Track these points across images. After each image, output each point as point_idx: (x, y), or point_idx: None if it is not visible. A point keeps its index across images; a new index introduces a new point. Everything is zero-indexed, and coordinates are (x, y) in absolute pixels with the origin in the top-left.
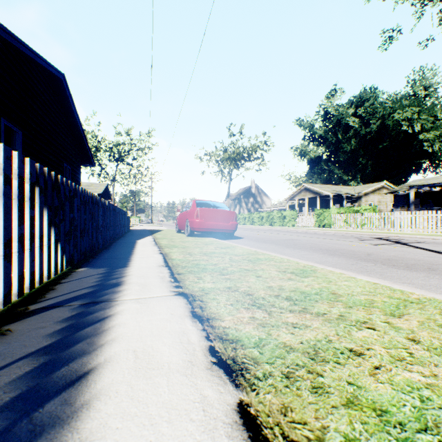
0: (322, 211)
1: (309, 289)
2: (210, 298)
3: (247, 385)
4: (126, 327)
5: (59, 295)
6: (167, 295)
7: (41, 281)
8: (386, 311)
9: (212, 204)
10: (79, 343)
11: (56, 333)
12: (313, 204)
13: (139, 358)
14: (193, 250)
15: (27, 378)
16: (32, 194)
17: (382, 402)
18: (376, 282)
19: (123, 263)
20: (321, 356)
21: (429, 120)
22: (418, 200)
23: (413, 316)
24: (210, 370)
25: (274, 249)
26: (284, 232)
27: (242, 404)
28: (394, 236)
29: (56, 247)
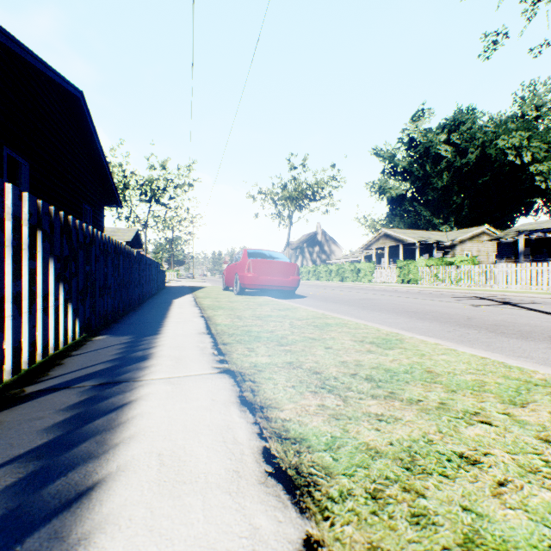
0: (406, 263)
1: (396, 365)
2: (264, 378)
3: (317, 511)
4: (150, 419)
5: (66, 372)
6: (208, 373)
7: (46, 353)
8: (503, 397)
9: (268, 254)
10: (84, 442)
11: (55, 427)
12: (395, 254)
13: (165, 466)
14: (244, 312)
15: (7, 495)
16: (32, 240)
17: (517, 541)
18: (484, 356)
19: (154, 329)
20: (420, 465)
21: (543, 148)
22: (529, 249)
23: (541, 405)
24: (264, 485)
25: (347, 311)
26: (358, 289)
27: (309, 541)
28: (499, 295)
29: (66, 309)
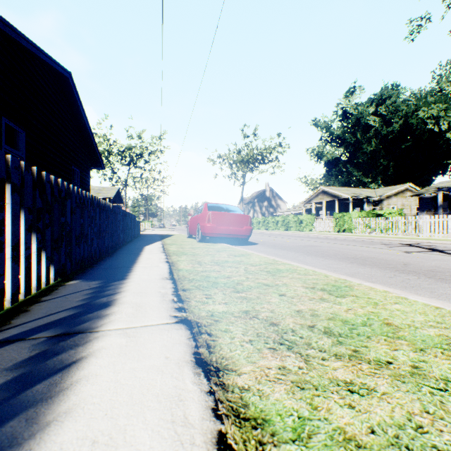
0: (341, 215)
1: (352, 315)
2: (221, 330)
3: None
4: (95, 384)
5: (28, 320)
6: (165, 322)
7: (15, 299)
8: None
9: (225, 207)
10: (13, 419)
11: None
12: (331, 207)
13: None
14: (204, 258)
15: None
16: None
17: None
18: (438, 306)
19: (122, 274)
20: None
21: None
22: (447, 203)
23: None
24: None
25: (294, 257)
26: (301, 237)
27: None
28: (424, 242)
29: (39, 257)
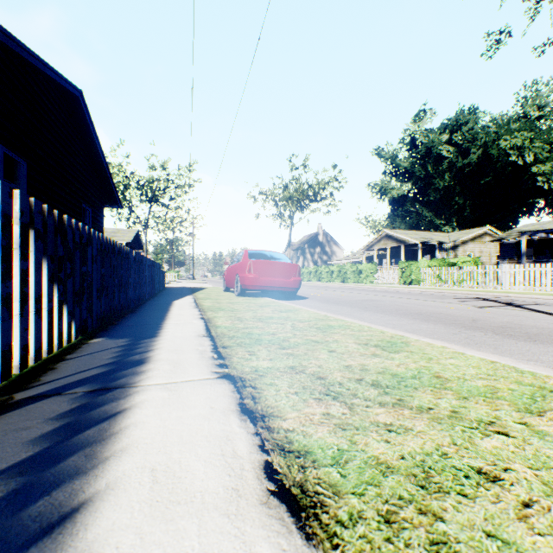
0: (408, 264)
1: (403, 369)
2: (266, 383)
3: (325, 537)
4: (144, 429)
5: (59, 377)
6: (207, 378)
7: (38, 357)
8: (518, 404)
9: (269, 254)
10: (72, 455)
11: (43, 439)
12: (397, 255)
13: (158, 483)
14: (244, 314)
15: None
16: (23, 239)
17: None
18: (493, 360)
19: (152, 332)
20: (436, 482)
21: (545, 148)
22: (532, 250)
23: None
24: (265, 506)
25: (349, 313)
26: (360, 290)
27: None
28: (502, 296)
29: (60, 311)
